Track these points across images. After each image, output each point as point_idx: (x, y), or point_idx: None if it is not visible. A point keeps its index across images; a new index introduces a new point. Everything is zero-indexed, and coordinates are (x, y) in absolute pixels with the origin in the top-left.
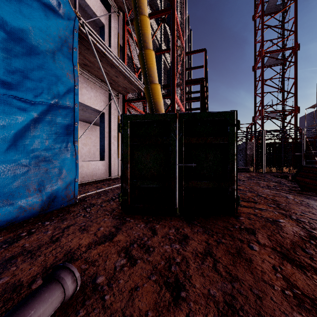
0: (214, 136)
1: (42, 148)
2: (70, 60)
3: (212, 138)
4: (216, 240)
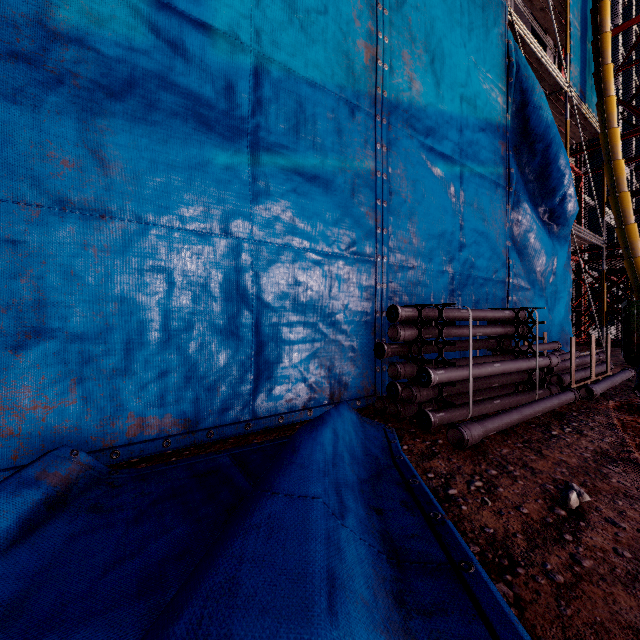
0: None
1: (563, 322)
2: (568, 259)
3: None
4: None
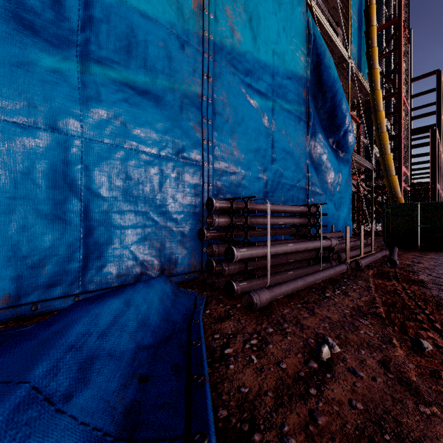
0: (441, 213)
1: (346, 219)
2: (349, 176)
3: (439, 214)
4: (440, 253)
